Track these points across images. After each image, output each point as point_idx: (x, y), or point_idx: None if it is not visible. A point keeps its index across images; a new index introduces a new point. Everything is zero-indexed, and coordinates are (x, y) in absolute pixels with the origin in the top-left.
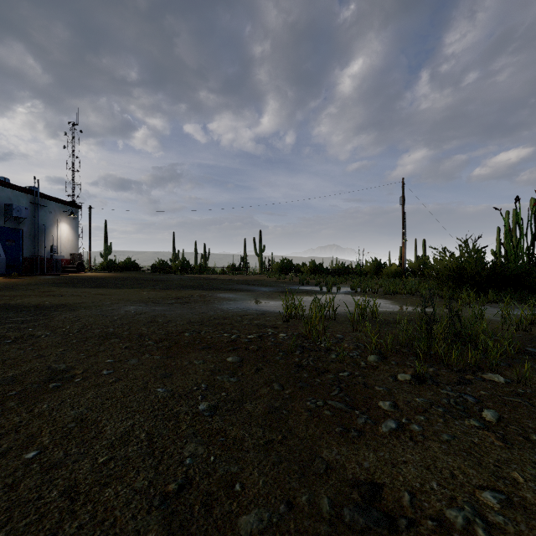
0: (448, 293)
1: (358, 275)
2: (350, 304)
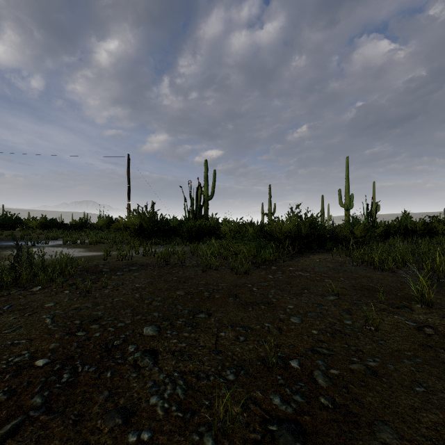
0: (133, 241)
1: (98, 229)
2: (35, 255)
